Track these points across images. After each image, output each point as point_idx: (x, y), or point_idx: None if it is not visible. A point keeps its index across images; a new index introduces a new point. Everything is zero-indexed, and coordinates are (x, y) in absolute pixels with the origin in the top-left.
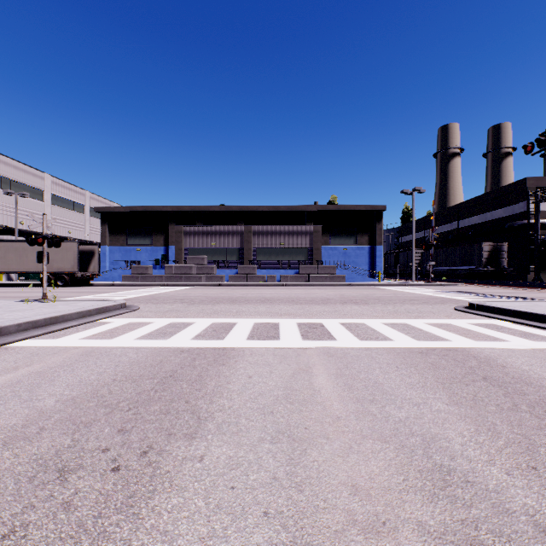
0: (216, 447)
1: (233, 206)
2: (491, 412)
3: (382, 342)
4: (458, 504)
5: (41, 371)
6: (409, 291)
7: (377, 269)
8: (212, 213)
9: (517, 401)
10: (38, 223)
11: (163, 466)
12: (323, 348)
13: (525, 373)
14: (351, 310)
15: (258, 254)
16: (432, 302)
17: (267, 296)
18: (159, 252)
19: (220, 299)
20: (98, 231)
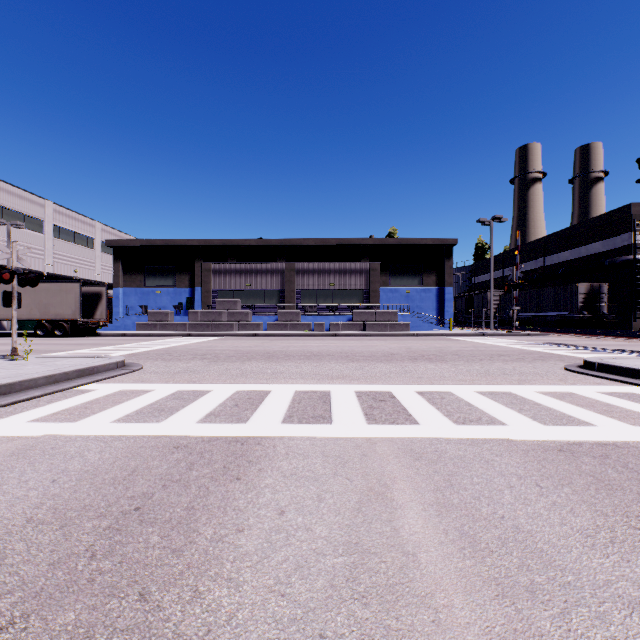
0: None
1: (272, 240)
2: None
3: (490, 428)
4: None
5: None
6: (492, 343)
7: (447, 315)
8: (248, 248)
9: None
10: (5, 254)
11: None
12: (402, 440)
13: None
14: (427, 370)
15: (303, 297)
16: (528, 358)
17: (313, 350)
18: (184, 294)
19: (253, 355)
20: (111, 270)
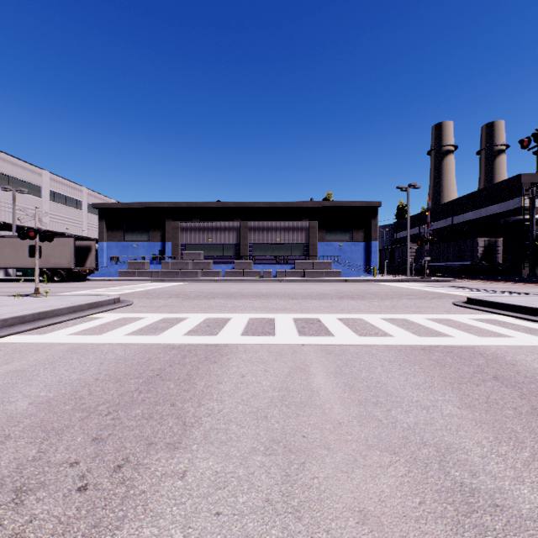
0: (201, 460)
1: (229, 203)
2: (509, 417)
3: (382, 338)
4: (489, 537)
5: (20, 369)
6: (405, 286)
7: (372, 264)
8: (209, 209)
9: (535, 404)
10: (30, 217)
11: (138, 484)
12: (321, 344)
13: (537, 371)
14: (348, 305)
15: (255, 250)
16: (429, 297)
17: (263, 291)
18: (156, 247)
19: (215, 294)
20: (96, 227)
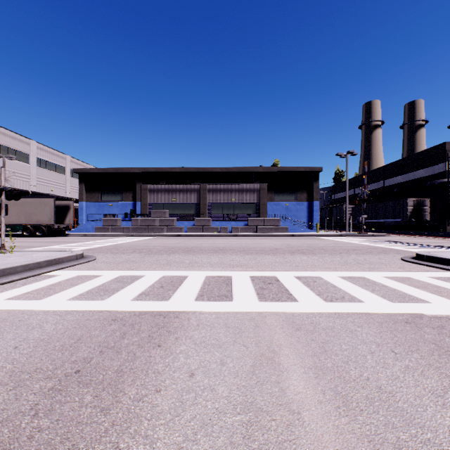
0: None
1: (191, 168)
2: None
3: (352, 304)
4: None
5: None
6: (347, 241)
7: (314, 221)
8: (174, 174)
9: None
10: None
11: None
12: (285, 314)
13: None
14: (302, 260)
15: (213, 209)
16: (374, 252)
17: (220, 246)
18: (128, 207)
19: (176, 249)
20: (77, 189)
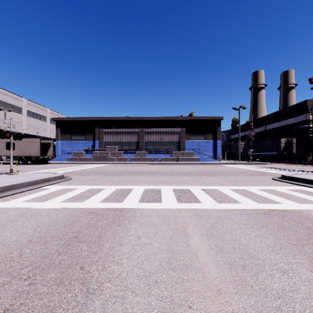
0: None
1: (133, 117)
2: None
3: (234, 204)
4: None
5: None
6: (239, 167)
7: (218, 154)
8: (121, 121)
9: None
10: (7, 124)
11: None
12: (193, 209)
13: None
14: (207, 179)
15: (148, 145)
16: (255, 174)
17: (153, 170)
18: (90, 144)
19: (124, 172)
20: (54, 132)
